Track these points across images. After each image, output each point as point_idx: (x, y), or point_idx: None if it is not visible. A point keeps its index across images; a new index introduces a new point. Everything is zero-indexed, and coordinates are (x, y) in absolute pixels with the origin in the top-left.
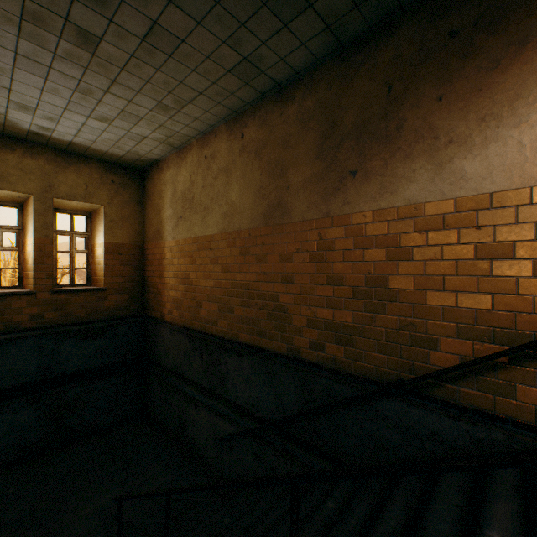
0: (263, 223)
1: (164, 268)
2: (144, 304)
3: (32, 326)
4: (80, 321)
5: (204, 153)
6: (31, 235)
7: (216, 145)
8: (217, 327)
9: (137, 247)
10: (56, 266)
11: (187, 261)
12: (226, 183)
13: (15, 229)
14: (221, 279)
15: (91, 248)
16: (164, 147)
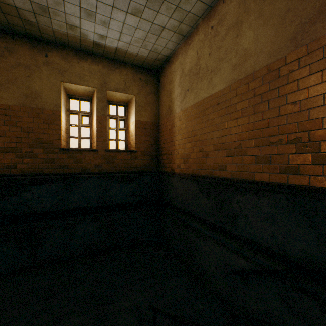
0: (290, 49)
1: (174, 134)
2: (159, 163)
3: (95, 172)
4: (121, 171)
5: (210, 25)
6: (95, 114)
7: (223, 10)
8: (225, 171)
9: (154, 125)
10: (108, 137)
11: (193, 122)
12: (235, 36)
13: (88, 113)
14: (230, 127)
15: (127, 127)
16: (175, 38)
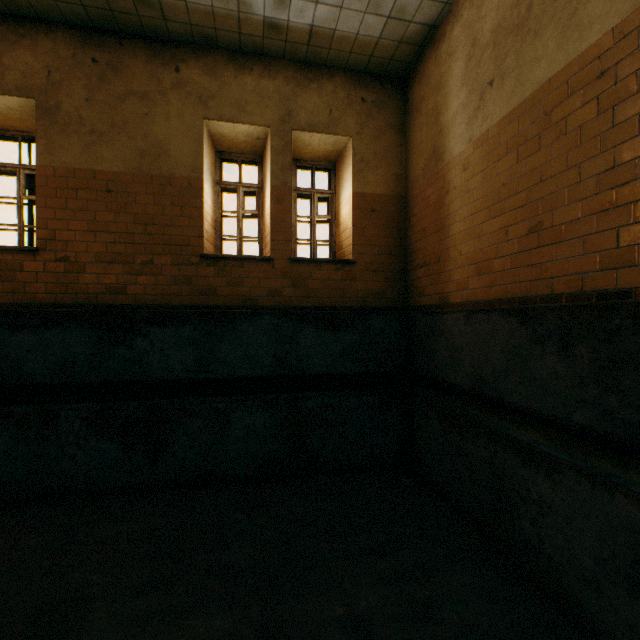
0: None
1: (447, 211)
2: (406, 290)
3: (269, 305)
4: (321, 306)
5: None
6: (268, 185)
7: None
8: (632, 268)
9: (395, 201)
10: (295, 236)
11: (508, 160)
12: None
13: (255, 188)
14: None
15: (335, 213)
16: None
